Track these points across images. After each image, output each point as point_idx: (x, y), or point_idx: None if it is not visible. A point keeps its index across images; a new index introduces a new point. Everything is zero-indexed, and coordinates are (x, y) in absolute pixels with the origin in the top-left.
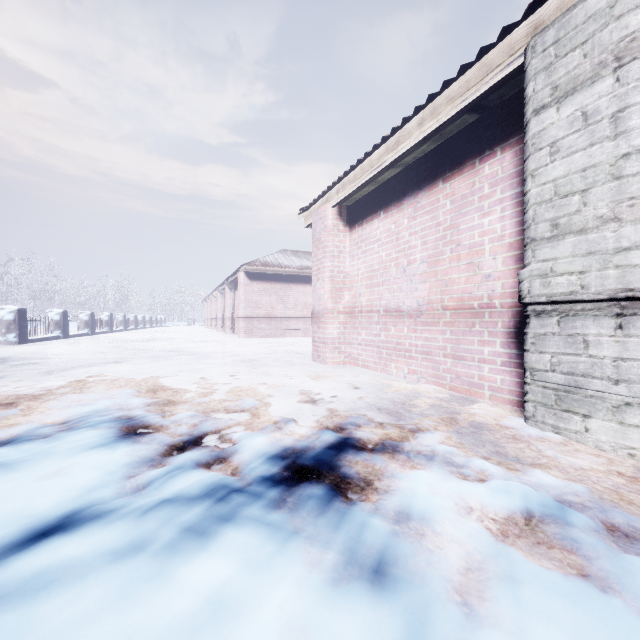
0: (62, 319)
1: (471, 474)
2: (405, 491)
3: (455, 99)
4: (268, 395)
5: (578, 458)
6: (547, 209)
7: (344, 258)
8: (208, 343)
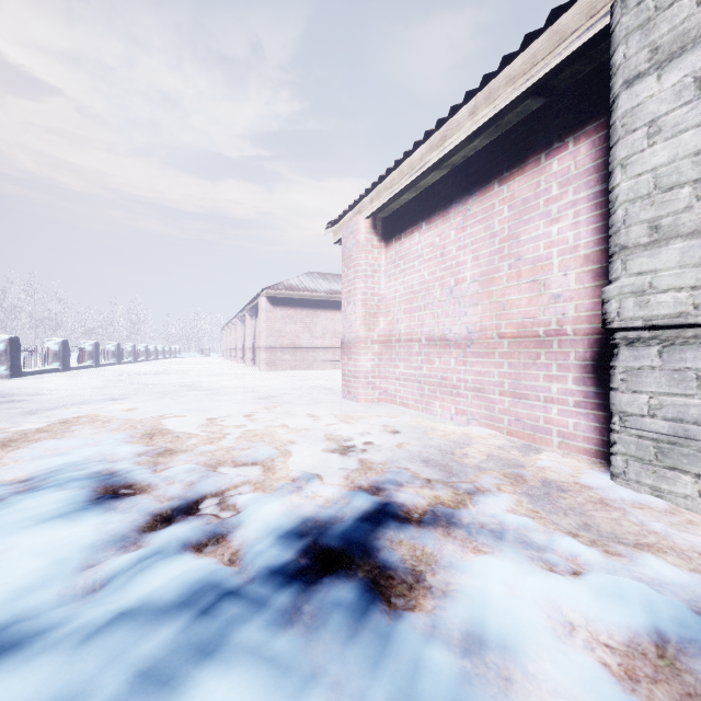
0: (61, 349)
1: (559, 563)
2: (472, 594)
3: (517, 79)
4: (288, 441)
5: (697, 535)
6: (643, 207)
7: (379, 278)
8: (225, 376)
